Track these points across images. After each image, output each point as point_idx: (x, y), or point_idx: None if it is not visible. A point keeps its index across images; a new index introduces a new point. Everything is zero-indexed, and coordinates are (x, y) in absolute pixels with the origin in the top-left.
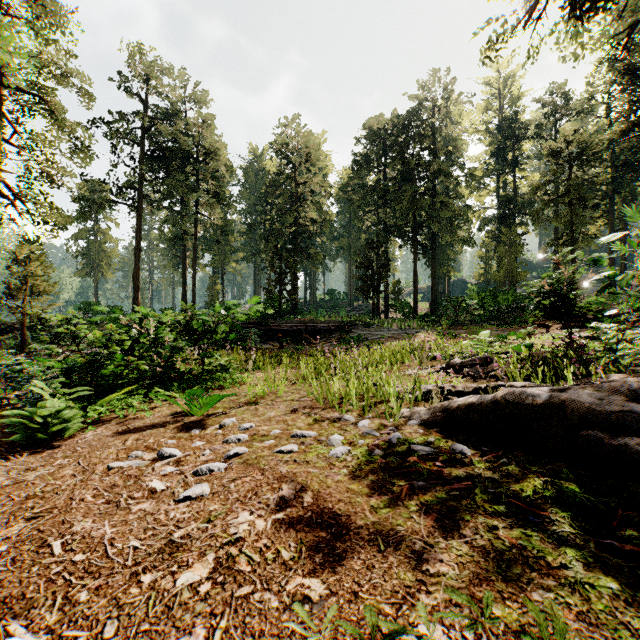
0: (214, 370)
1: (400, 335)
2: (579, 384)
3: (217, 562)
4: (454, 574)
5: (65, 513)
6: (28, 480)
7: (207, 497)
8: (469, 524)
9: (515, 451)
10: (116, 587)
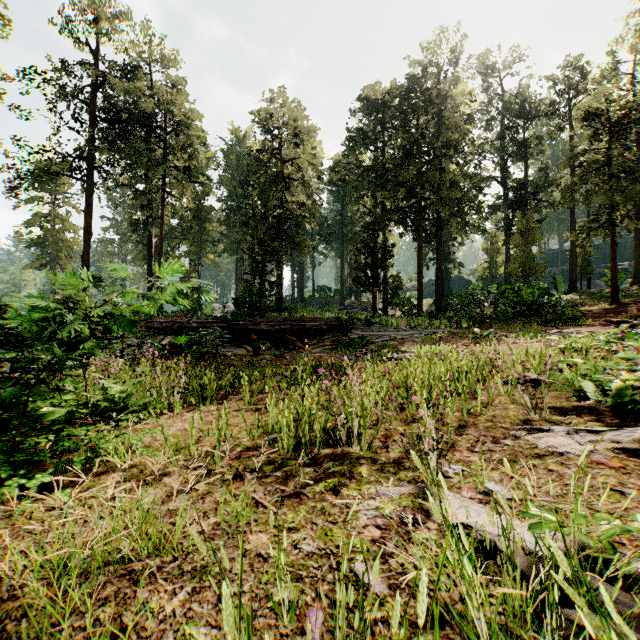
0: None
1: (414, 336)
2: None
3: None
4: None
5: None
6: None
7: None
8: None
9: None
10: None
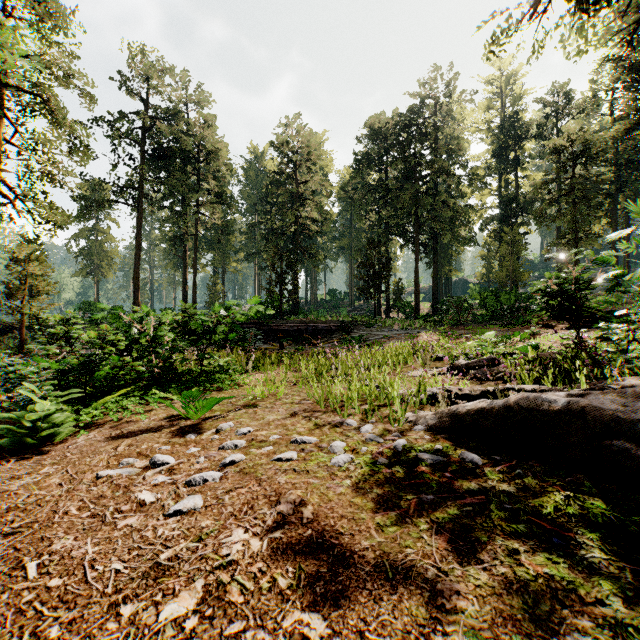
0: (213, 371)
1: (402, 335)
2: (594, 388)
3: (206, 591)
4: (474, 610)
5: (46, 528)
6: (11, 490)
7: (199, 511)
8: (486, 547)
9: (530, 460)
10: (92, 621)
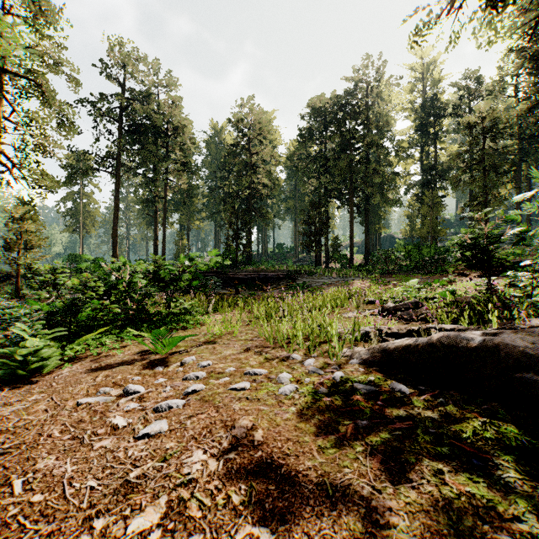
0: (179, 312)
1: (339, 282)
2: (505, 327)
3: (169, 506)
4: (404, 525)
5: (32, 449)
6: (4, 415)
7: (165, 434)
8: (414, 467)
9: (450, 390)
10: (68, 533)
